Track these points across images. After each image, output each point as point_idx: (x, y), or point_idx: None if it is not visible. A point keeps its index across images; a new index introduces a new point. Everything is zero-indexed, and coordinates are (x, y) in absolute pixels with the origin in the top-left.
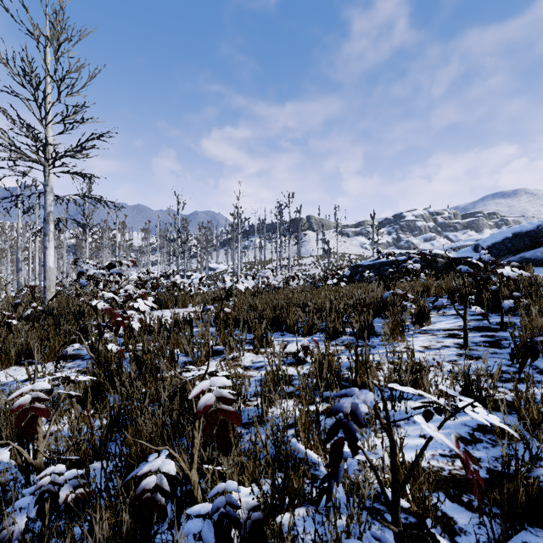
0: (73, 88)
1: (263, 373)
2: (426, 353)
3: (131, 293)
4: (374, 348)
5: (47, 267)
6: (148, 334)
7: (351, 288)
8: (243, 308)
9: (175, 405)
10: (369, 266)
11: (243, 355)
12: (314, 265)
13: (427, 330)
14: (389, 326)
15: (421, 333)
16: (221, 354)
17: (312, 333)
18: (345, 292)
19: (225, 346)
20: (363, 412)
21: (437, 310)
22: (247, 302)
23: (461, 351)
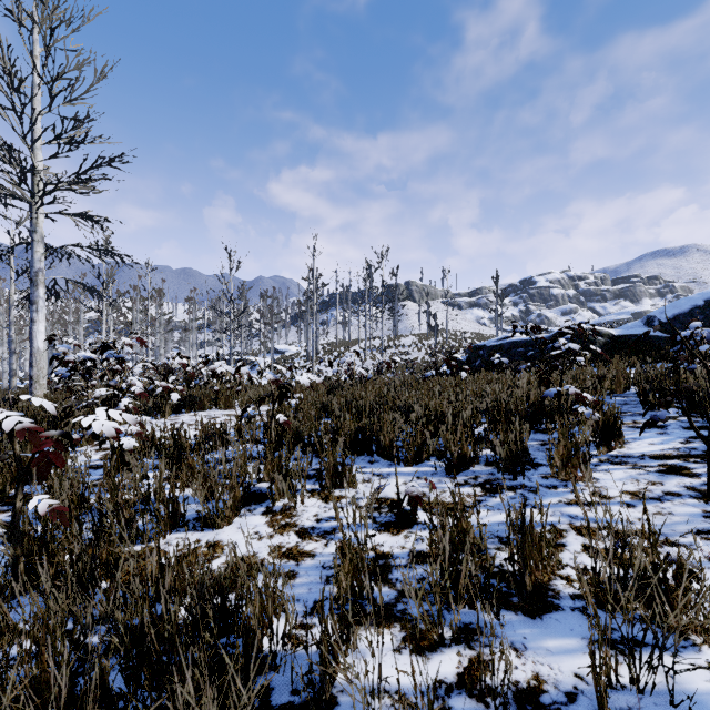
0: (72, 93)
1: (334, 548)
2: (640, 508)
3: (158, 386)
4: (536, 493)
5: (35, 349)
6: (157, 456)
7: (476, 380)
8: (310, 413)
9: (87, 707)
10: (494, 348)
11: (301, 504)
12: (415, 346)
13: (620, 456)
14: (560, 451)
15: (612, 463)
16: (263, 499)
17: (422, 460)
18: (472, 388)
19: (270, 487)
20: (560, 690)
21: (648, 426)
22: (318, 402)
23: (709, 507)
